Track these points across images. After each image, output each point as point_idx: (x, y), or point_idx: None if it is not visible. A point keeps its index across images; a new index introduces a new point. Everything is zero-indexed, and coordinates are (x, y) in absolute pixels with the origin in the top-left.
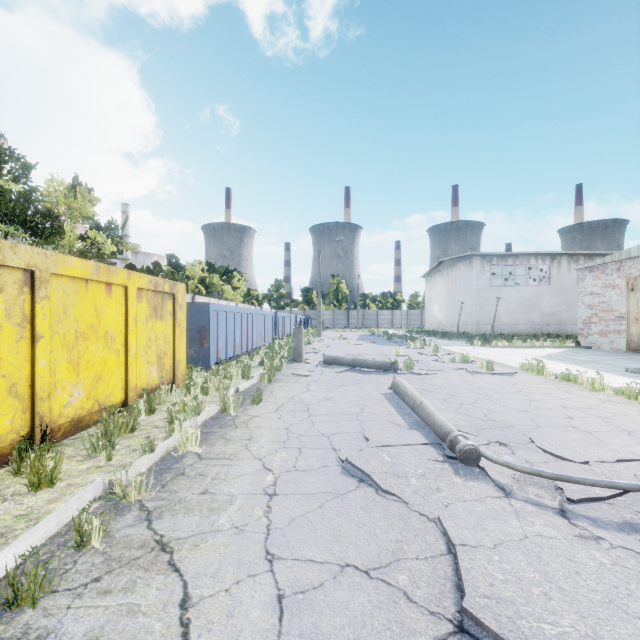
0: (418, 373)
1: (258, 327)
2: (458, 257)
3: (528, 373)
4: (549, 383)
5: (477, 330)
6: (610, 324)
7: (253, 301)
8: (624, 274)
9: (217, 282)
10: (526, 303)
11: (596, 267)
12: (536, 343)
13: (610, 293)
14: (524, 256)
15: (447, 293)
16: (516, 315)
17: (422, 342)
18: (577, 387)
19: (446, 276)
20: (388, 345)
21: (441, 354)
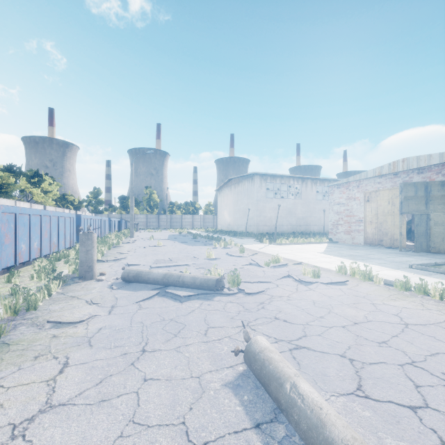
0: (251, 292)
1: (44, 231)
2: (243, 176)
3: (351, 278)
4: (398, 296)
5: (257, 230)
6: (352, 225)
7: (68, 205)
8: (362, 190)
9: (24, 185)
10: (288, 210)
11: (342, 184)
12: (305, 240)
13: (352, 203)
14: (286, 177)
15: (235, 202)
16: (282, 219)
17: (226, 242)
18: (434, 301)
19: (234, 190)
20: (195, 245)
21: (247, 254)
